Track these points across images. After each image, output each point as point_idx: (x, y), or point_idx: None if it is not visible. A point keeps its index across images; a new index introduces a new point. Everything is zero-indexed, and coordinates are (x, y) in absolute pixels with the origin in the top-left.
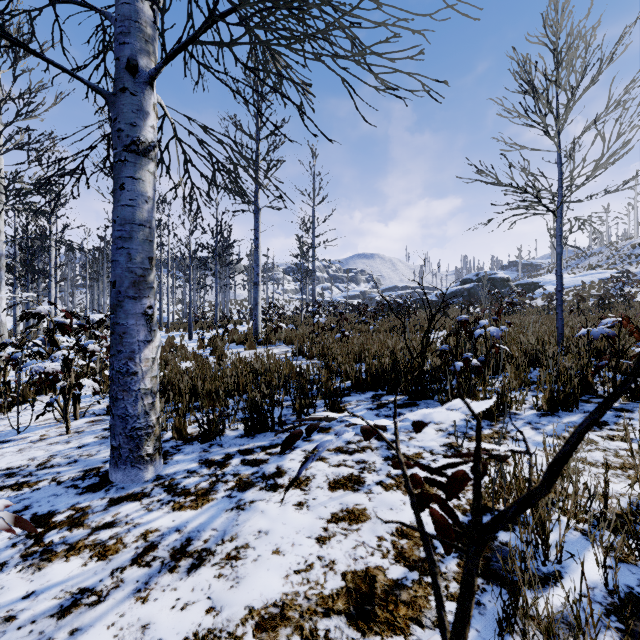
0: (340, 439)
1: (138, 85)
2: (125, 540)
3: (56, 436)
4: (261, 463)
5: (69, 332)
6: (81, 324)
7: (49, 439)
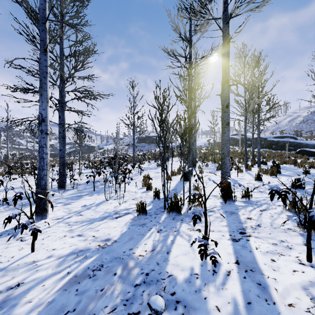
0: None
1: None
2: None
3: None
4: None
5: None
6: None
7: None
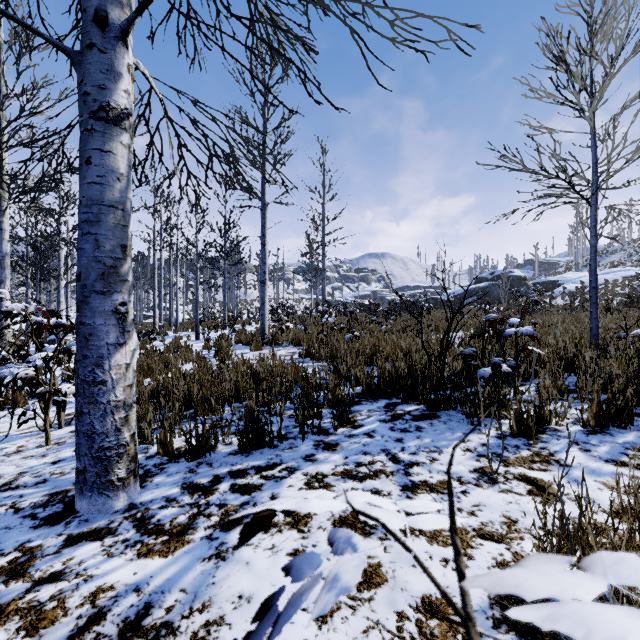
0: (333, 587)
1: (108, 41)
2: (68, 603)
3: (34, 448)
4: (253, 490)
5: None
6: (61, 324)
7: (25, 451)
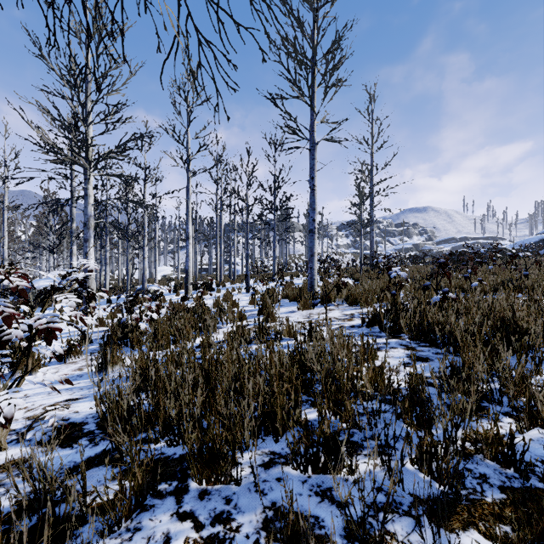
0: None
1: None
2: None
3: None
4: None
5: (164, 282)
6: None
7: None
